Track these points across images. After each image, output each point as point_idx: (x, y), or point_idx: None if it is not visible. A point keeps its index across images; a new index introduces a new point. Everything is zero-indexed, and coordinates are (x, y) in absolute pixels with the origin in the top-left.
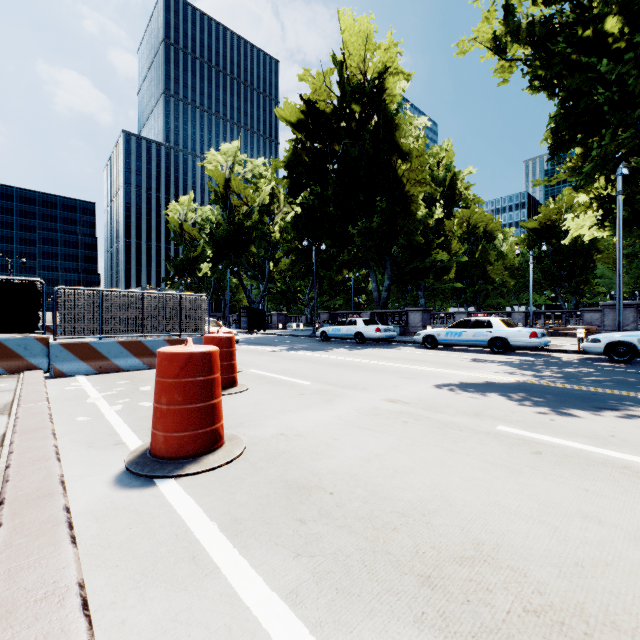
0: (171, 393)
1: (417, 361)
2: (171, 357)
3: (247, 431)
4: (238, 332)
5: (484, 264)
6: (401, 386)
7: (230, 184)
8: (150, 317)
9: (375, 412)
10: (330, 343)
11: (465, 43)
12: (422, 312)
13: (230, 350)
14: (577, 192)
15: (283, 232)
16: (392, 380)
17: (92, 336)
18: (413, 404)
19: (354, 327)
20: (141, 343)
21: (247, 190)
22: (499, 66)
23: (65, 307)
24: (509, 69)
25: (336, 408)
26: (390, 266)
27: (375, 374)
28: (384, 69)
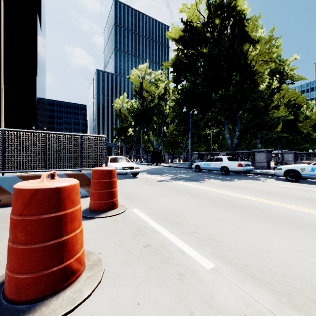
0: None
1: (311, 201)
2: None
3: None
4: (146, 164)
5: (295, 123)
6: None
7: (142, 85)
8: (53, 154)
9: None
10: (202, 173)
11: None
12: (266, 152)
13: (57, 215)
14: None
15: (171, 109)
16: None
17: None
18: None
19: (220, 162)
20: None
21: (151, 87)
22: None
23: None
24: None
25: None
26: (239, 123)
27: (297, 233)
28: None
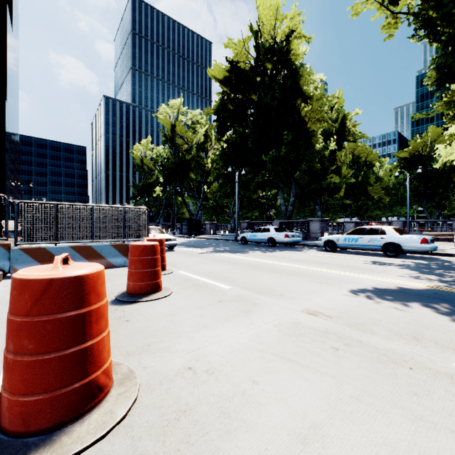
0: (19, 337)
1: (323, 263)
2: (21, 285)
3: (150, 361)
4: (180, 236)
5: (365, 185)
6: (316, 292)
7: (175, 129)
8: (99, 226)
9: (297, 330)
10: (248, 246)
11: (358, 4)
12: (320, 221)
13: (154, 257)
14: (447, 125)
15: (214, 163)
16: (306, 285)
17: (48, 242)
18: (336, 318)
19: (267, 233)
20: (91, 248)
21: (188, 133)
22: (386, 22)
23: (25, 218)
24: (394, 24)
25: (254, 323)
26: (294, 186)
27: (289, 277)
28: (290, 33)
